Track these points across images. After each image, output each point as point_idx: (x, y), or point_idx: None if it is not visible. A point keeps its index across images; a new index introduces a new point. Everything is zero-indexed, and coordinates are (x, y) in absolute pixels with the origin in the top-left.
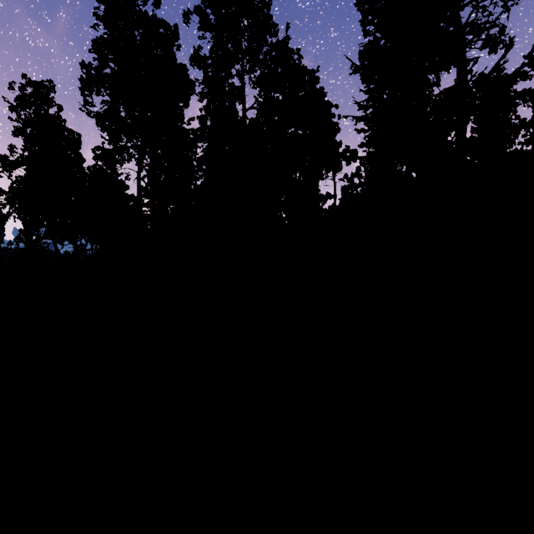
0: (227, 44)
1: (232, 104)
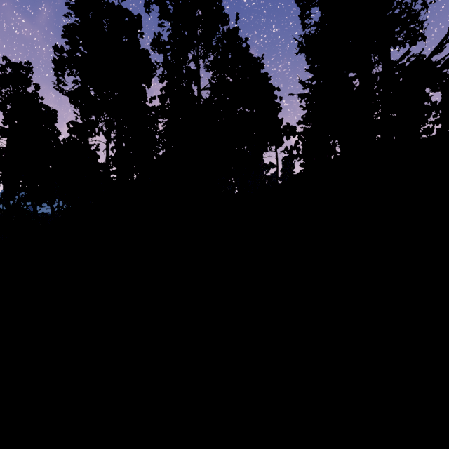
0: (184, 32)
1: (189, 85)
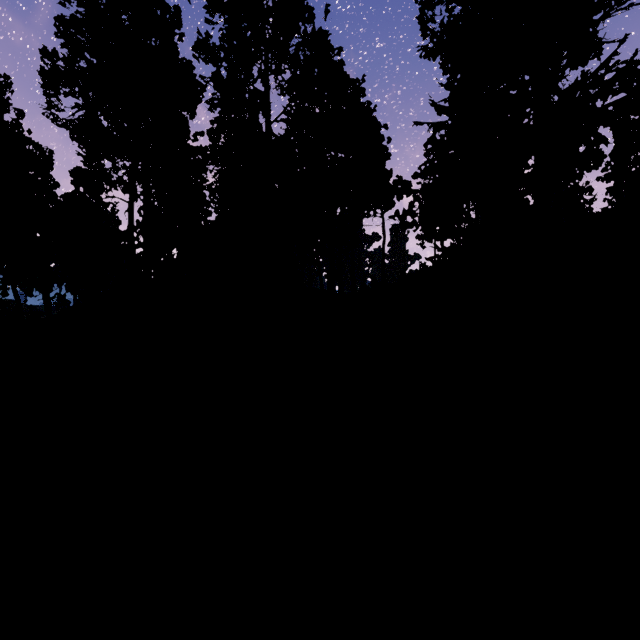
0: (245, 33)
1: (254, 116)
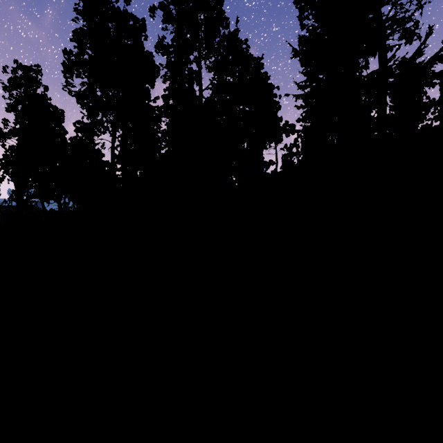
0: (186, 35)
1: (191, 85)
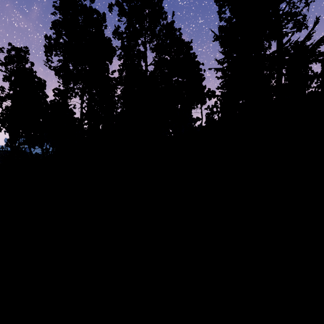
0: (135, 25)
1: (139, 62)
